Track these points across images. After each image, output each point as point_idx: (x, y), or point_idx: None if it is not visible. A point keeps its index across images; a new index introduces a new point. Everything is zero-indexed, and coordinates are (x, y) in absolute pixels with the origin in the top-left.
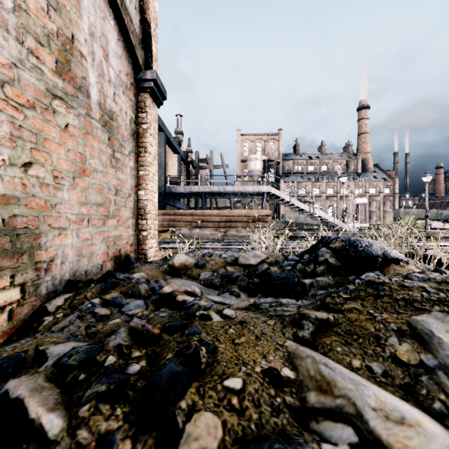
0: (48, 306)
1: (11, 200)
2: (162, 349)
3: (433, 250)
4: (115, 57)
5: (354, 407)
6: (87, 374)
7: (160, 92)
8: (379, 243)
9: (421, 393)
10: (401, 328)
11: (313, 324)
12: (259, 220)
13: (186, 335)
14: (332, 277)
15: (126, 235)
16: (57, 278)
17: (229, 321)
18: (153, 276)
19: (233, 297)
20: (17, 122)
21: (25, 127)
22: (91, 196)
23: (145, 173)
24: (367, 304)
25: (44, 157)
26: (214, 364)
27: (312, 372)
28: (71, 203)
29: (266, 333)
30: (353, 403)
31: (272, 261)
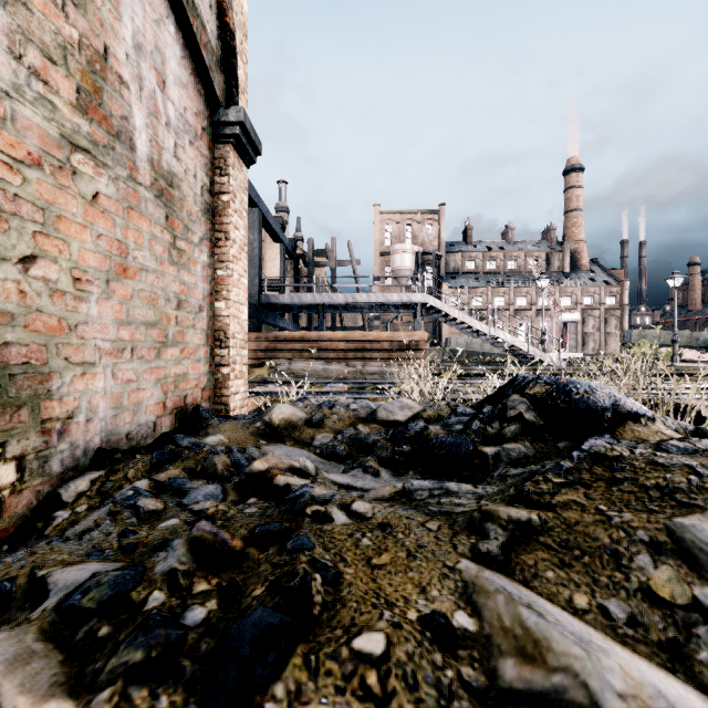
0: (62, 493)
1: (0, 318)
2: (246, 576)
3: (689, 396)
4: (177, 86)
5: (586, 692)
6: (113, 627)
7: (250, 142)
8: (606, 388)
9: (697, 659)
10: (657, 539)
11: (504, 530)
12: (410, 348)
13: (288, 552)
14: (530, 443)
15: (195, 373)
16: (80, 446)
17: (361, 524)
18: (239, 440)
19: (368, 477)
20: (10, 189)
21: (24, 197)
22: (137, 310)
23: (226, 273)
24: (596, 494)
25: (57, 247)
26: (336, 606)
27: (507, 620)
28: (104, 322)
29: (424, 546)
30: (583, 684)
31: (431, 415)
